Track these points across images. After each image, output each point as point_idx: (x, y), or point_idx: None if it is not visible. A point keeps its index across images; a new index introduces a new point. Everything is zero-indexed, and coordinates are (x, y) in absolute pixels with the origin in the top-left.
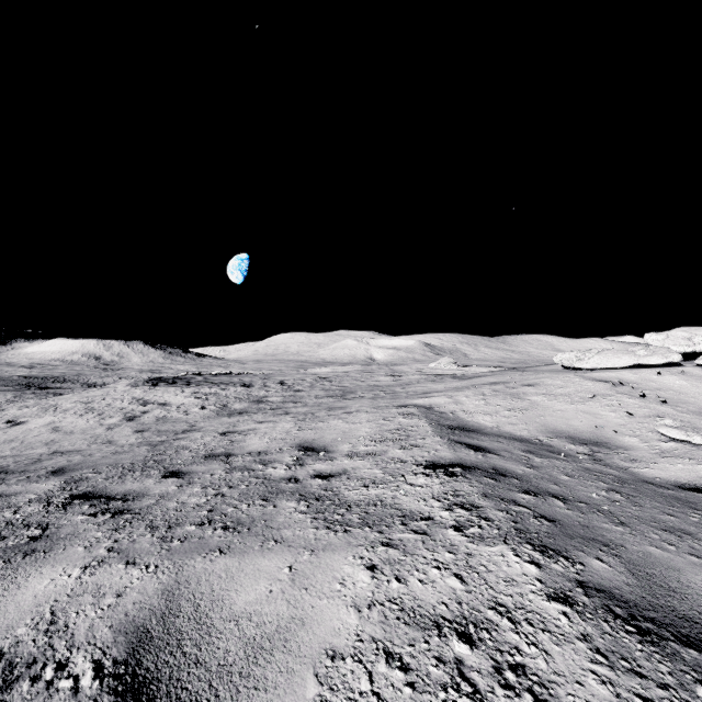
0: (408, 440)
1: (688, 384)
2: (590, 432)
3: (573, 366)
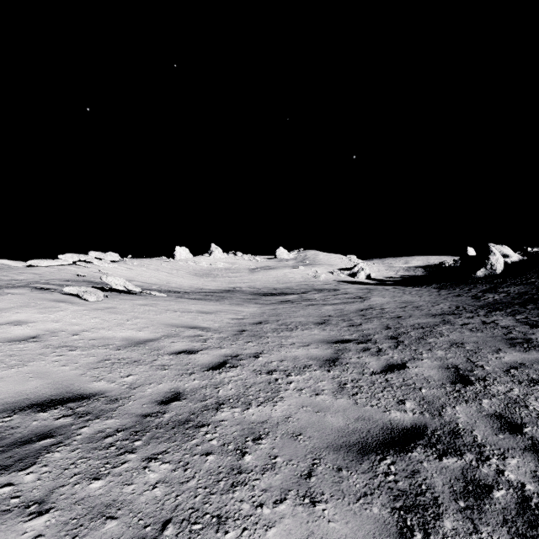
0: (24, 280)
1: (76, 269)
2: (63, 278)
3: (37, 265)
